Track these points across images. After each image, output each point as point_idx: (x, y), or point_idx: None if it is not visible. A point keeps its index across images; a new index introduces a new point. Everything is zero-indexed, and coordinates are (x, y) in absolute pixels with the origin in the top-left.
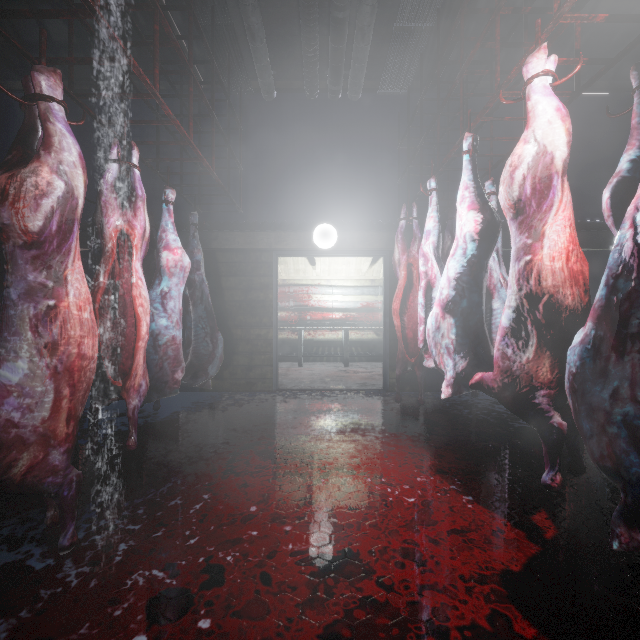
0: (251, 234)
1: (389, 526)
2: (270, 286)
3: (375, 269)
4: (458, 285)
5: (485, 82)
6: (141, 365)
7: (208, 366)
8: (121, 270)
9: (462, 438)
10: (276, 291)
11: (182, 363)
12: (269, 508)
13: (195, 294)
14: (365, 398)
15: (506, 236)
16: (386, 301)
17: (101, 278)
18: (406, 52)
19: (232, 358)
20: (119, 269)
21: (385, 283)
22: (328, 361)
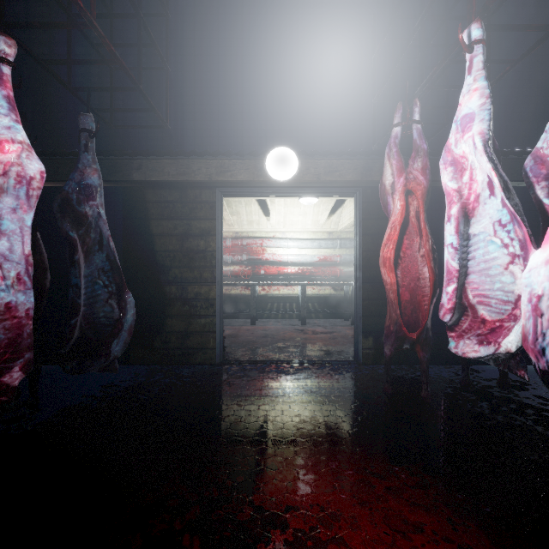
0: (185, 162)
1: None
2: (212, 232)
3: (333, 220)
4: None
5: None
6: None
7: (112, 342)
8: None
9: (531, 486)
10: (220, 238)
11: (24, 353)
12: None
13: (89, 236)
14: (334, 377)
15: (518, 165)
16: (358, 251)
17: None
18: None
19: (164, 322)
20: None
21: (356, 228)
22: (283, 318)
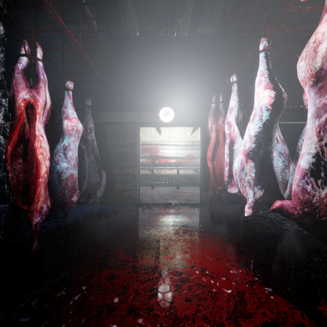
0: (123, 113)
1: (216, 319)
2: (135, 144)
3: (194, 135)
4: (257, 140)
5: (259, 26)
6: (42, 194)
7: (97, 191)
8: (31, 130)
9: (253, 237)
10: (138, 147)
11: (77, 190)
12: (127, 299)
13: (89, 148)
14: (190, 209)
15: None
16: (202, 152)
17: (12, 134)
18: (214, 5)
19: (113, 185)
20: (29, 129)
21: (201, 142)
22: (168, 186)
